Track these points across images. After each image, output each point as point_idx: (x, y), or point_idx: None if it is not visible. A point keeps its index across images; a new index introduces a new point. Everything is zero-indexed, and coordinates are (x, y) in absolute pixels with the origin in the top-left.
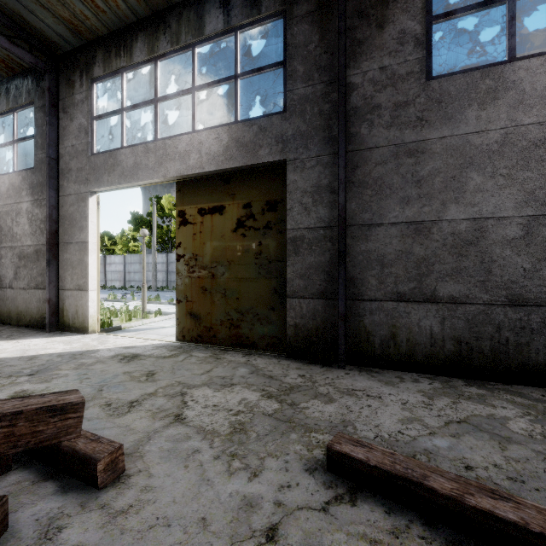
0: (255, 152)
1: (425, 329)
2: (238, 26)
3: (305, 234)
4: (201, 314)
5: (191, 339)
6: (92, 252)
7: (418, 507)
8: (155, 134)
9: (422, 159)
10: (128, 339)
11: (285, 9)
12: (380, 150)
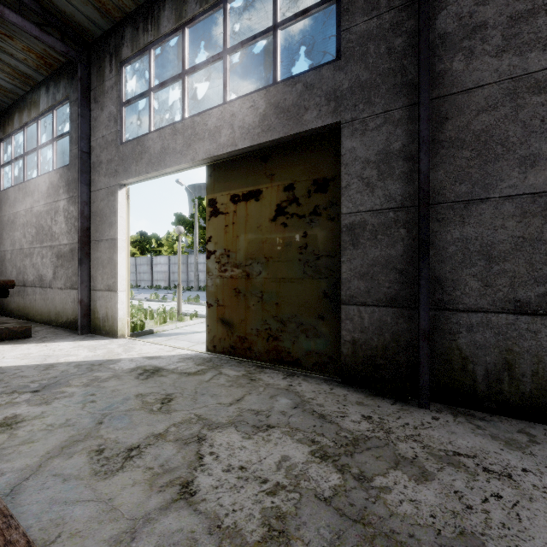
0: (299, 117)
1: None
2: None
3: (367, 218)
4: (234, 321)
5: (223, 350)
6: (121, 249)
7: None
8: (183, 112)
9: None
10: (155, 346)
11: None
12: (486, 90)
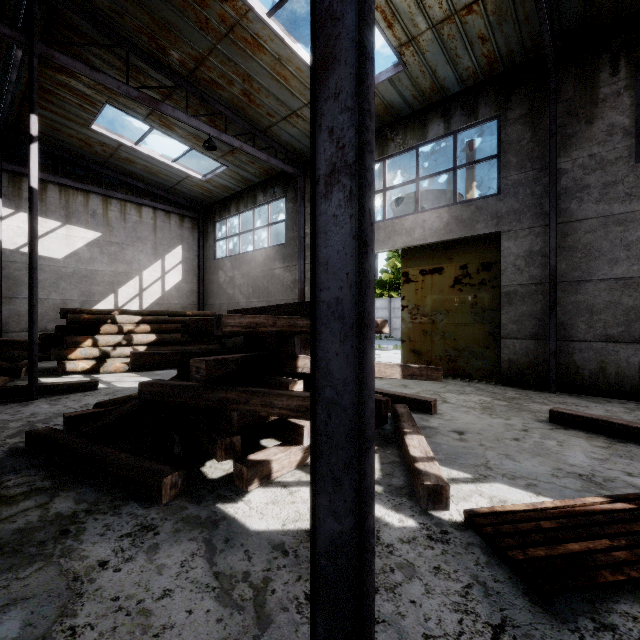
0: (472, 226)
1: (633, 365)
2: (456, 130)
3: (518, 289)
4: (422, 351)
5: None
6: None
7: (604, 432)
8: (384, 215)
9: (631, 227)
10: None
11: (499, 114)
12: (589, 221)
